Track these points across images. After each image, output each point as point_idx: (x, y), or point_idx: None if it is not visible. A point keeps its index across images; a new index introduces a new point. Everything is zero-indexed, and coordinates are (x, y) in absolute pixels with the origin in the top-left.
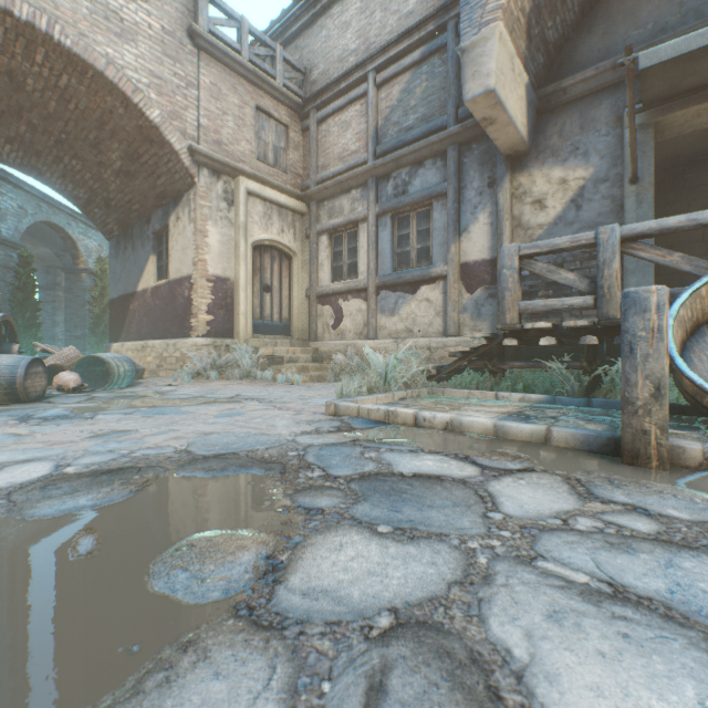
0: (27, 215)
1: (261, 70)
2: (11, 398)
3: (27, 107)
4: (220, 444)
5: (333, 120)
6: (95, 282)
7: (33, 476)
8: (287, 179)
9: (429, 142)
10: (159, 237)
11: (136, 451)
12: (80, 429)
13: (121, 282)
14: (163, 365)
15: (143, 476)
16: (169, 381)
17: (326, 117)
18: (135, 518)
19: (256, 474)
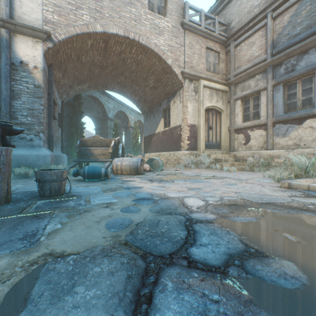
0: (115, 109)
1: (208, 30)
2: (136, 173)
3: (125, 70)
4: (255, 197)
5: (244, 43)
6: (133, 131)
7: (201, 203)
8: (218, 77)
9: (313, 38)
10: (165, 111)
11: (222, 197)
12: (180, 186)
13: (148, 130)
14: (168, 162)
15: (250, 209)
16: (174, 168)
17: (240, 43)
18: (289, 228)
19: (310, 215)
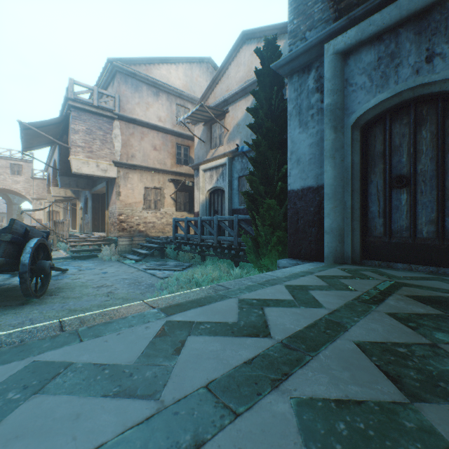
0: None
1: None
2: None
3: (8, 191)
4: None
5: None
6: None
7: None
8: None
9: None
10: None
11: None
12: None
13: None
14: None
15: None
16: None
17: None
18: None
19: None
